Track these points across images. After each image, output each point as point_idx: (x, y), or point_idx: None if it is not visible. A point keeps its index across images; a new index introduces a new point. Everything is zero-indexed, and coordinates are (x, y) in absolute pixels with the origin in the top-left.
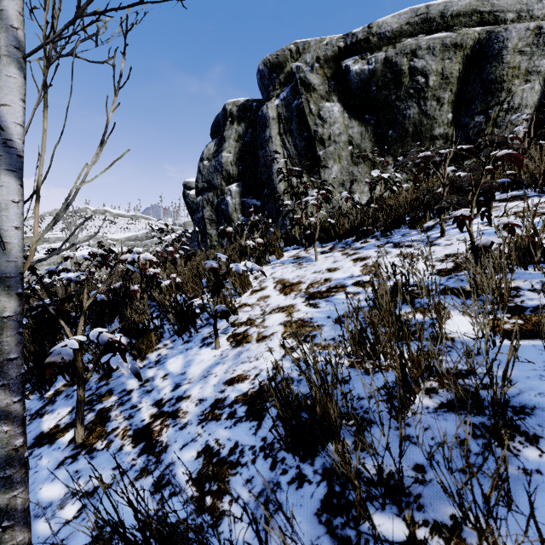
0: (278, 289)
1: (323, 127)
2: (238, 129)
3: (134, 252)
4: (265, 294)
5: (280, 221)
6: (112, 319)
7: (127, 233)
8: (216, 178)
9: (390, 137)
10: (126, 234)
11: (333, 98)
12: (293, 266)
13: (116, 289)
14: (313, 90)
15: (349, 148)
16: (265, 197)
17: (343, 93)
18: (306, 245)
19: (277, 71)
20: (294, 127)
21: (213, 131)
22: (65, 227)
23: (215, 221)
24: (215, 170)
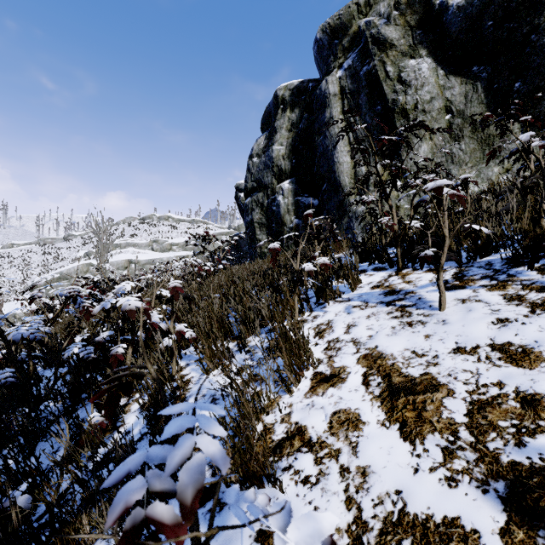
0: (376, 396)
1: (405, 93)
2: (290, 117)
3: (117, 291)
4: (345, 403)
5: (344, 224)
6: (71, 413)
7: (186, 238)
8: (266, 176)
9: (516, 93)
10: (185, 238)
11: (420, 52)
12: (390, 316)
13: (98, 346)
14: (390, 47)
15: (446, 117)
16: (324, 194)
17: (435, 43)
18: (398, 265)
19: (339, 36)
20: (362, 100)
21: (263, 124)
22: (134, 233)
23: (265, 225)
24: (264, 167)
